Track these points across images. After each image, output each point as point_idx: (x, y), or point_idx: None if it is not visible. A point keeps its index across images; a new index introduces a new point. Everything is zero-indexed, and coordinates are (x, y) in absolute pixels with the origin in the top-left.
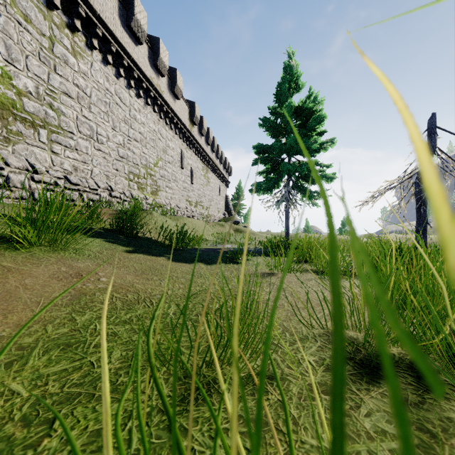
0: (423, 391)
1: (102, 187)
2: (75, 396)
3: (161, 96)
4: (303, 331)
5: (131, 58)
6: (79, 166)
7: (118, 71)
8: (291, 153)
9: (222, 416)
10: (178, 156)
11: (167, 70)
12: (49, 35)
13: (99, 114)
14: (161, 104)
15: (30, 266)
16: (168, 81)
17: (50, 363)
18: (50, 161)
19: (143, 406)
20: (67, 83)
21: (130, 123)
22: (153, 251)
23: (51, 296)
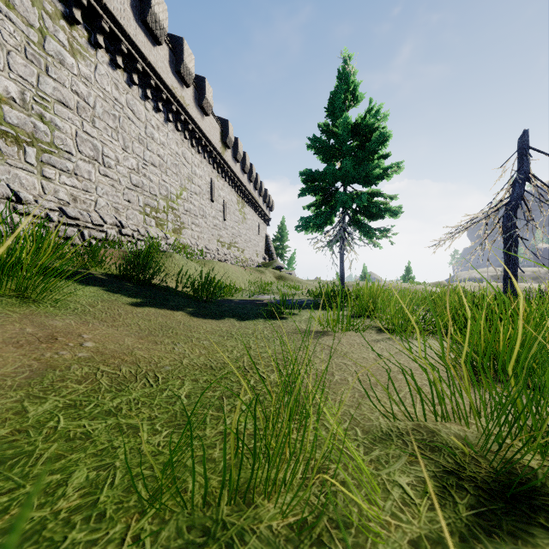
0: None
1: (110, 222)
2: None
3: (186, 111)
4: (382, 425)
5: (147, 62)
6: (79, 196)
7: (130, 77)
8: (348, 181)
9: None
10: (207, 186)
11: (193, 78)
12: (39, 26)
13: (105, 130)
14: (186, 121)
15: None
16: (194, 92)
17: None
18: (41, 187)
19: None
20: (63, 89)
21: (146, 143)
22: (169, 303)
23: None
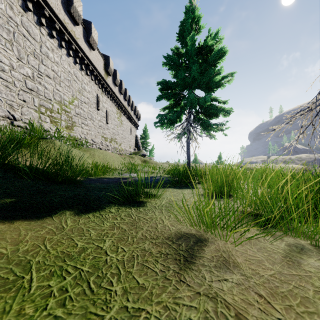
0: None
1: (1, 115)
2: None
3: (76, 42)
4: None
5: None
6: None
7: (25, 4)
8: (193, 87)
9: None
10: (94, 99)
11: (81, 19)
12: None
13: None
14: (76, 50)
15: None
16: (83, 31)
17: None
18: None
19: None
20: None
21: (41, 59)
22: None
23: None
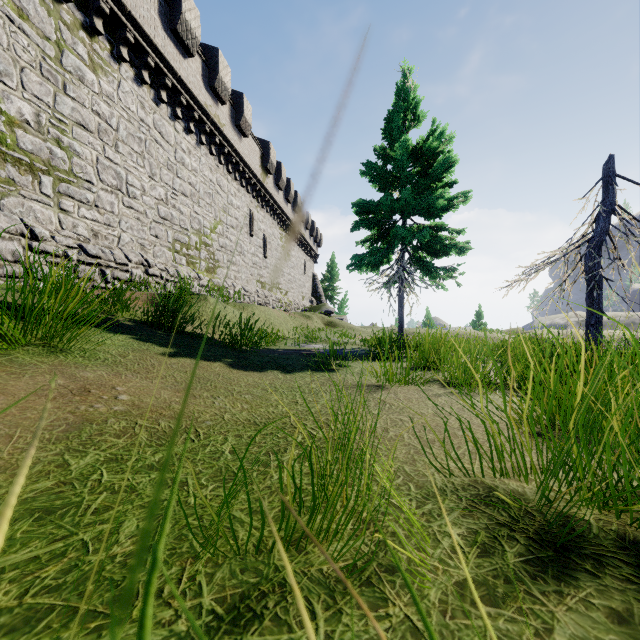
0: None
1: (135, 261)
2: (41, 613)
3: (221, 132)
4: (437, 481)
5: (177, 76)
6: (100, 231)
7: (158, 94)
8: (407, 213)
9: None
10: (246, 218)
11: (229, 94)
12: (56, 38)
13: (130, 155)
14: (221, 144)
15: (5, 377)
16: (230, 110)
17: (10, 546)
18: (58, 222)
19: (164, 634)
20: (82, 110)
21: (176, 169)
22: (205, 353)
23: (34, 426)
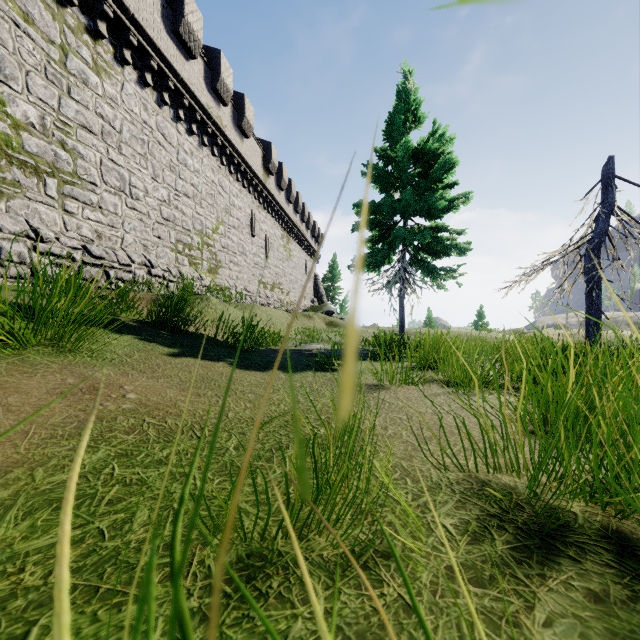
0: (631, 578)
1: (138, 262)
2: None
3: (223, 133)
4: (433, 476)
5: (179, 78)
6: (104, 232)
7: (161, 96)
8: (408, 214)
9: (308, 629)
10: (247, 219)
11: (231, 95)
12: (60, 42)
13: (133, 157)
14: (223, 145)
15: (18, 376)
16: (232, 112)
17: (32, 533)
18: (62, 223)
19: None
20: (86, 112)
21: (178, 171)
22: (208, 353)
23: (47, 423)
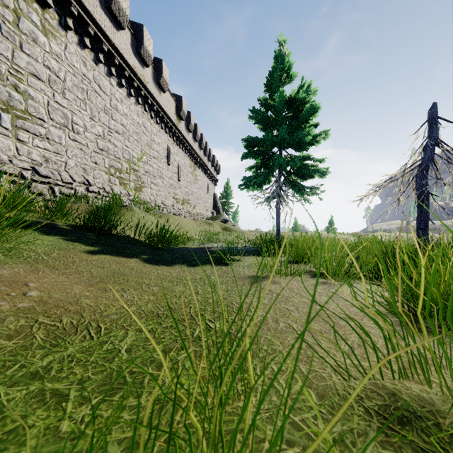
0: None
1: (78, 181)
2: None
3: (146, 87)
4: (337, 385)
5: (111, 43)
6: (50, 157)
7: (97, 56)
8: (283, 146)
9: None
10: (164, 152)
11: (152, 59)
12: (13, 7)
13: (74, 101)
14: (146, 96)
15: None
16: (153, 72)
17: None
18: (15, 149)
19: None
20: (36, 64)
21: (111, 113)
22: (125, 251)
23: None
